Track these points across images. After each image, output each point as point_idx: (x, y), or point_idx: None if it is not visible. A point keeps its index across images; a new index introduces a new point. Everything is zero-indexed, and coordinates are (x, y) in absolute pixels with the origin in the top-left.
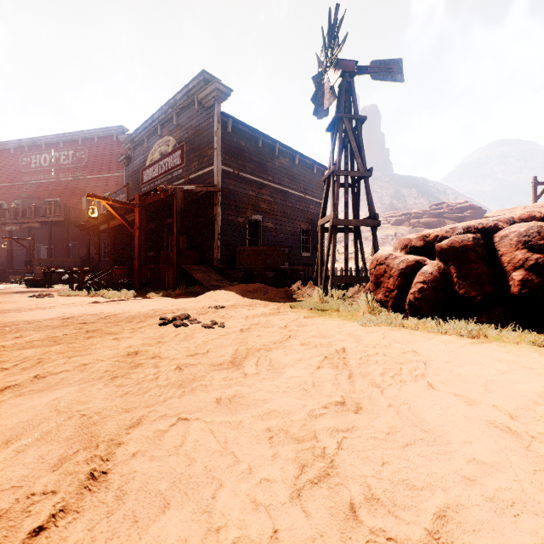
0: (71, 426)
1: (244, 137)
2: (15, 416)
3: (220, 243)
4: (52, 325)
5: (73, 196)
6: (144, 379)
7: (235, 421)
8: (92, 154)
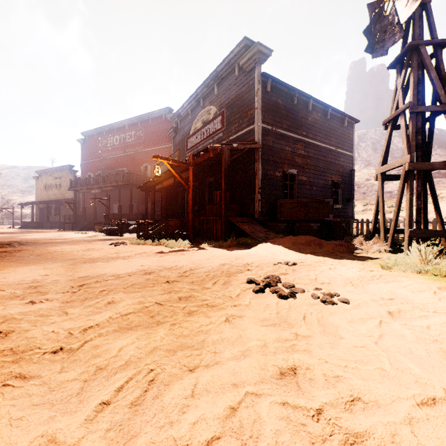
0: None
1: (281, 95)
2: None
3: (260, 196)
4: (138, 283)
5: (134, 166)
6: None
7: None
8: (147, 132)
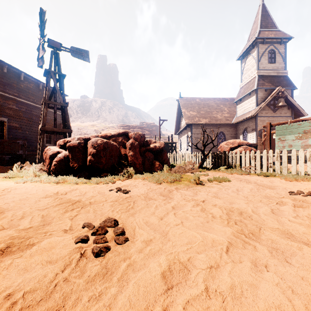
0: None
1: None
2: None
3: None
4: None
5: None
6: None
7: None
8: None
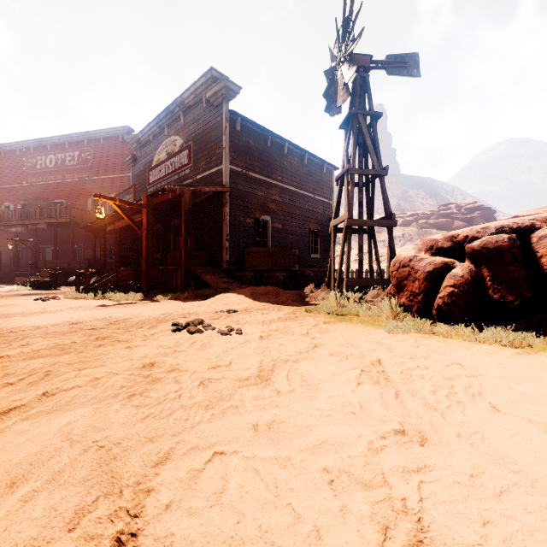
0: (88, 462)
1: (253, 136)
2: (21, 448)
3: (229, 244)
4: (59, 331)
5: (79, 197)
6: (166, 398)
7: (282, 456)
8: (97, 155)
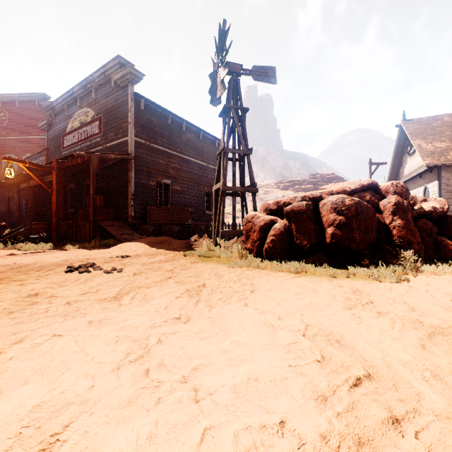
0: None
1: (155, 114)
2: None
3: (134, 202)
4: None
5: None
6: (37, 312)
7: (97, 333)
8: (12, 116)
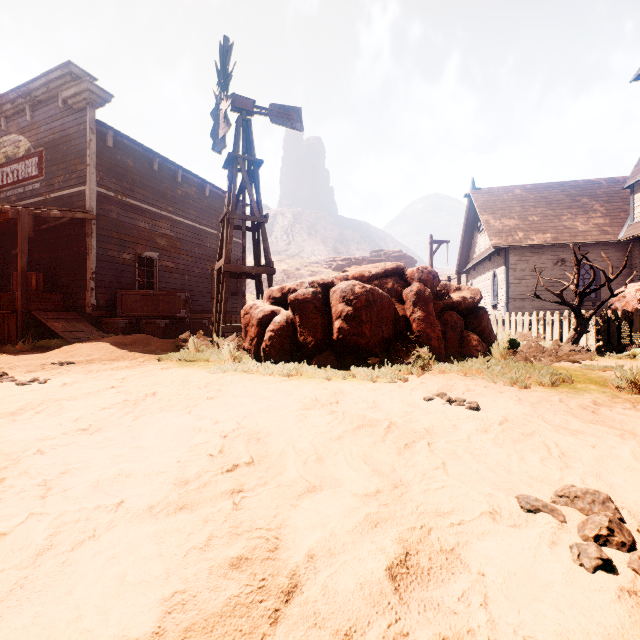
0: None
1: (132, 155)
2: None
3: (95, 284)
4: None
5: None
6: None
7: None
8: None
